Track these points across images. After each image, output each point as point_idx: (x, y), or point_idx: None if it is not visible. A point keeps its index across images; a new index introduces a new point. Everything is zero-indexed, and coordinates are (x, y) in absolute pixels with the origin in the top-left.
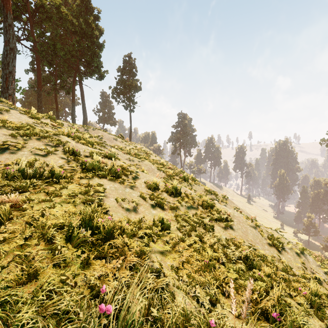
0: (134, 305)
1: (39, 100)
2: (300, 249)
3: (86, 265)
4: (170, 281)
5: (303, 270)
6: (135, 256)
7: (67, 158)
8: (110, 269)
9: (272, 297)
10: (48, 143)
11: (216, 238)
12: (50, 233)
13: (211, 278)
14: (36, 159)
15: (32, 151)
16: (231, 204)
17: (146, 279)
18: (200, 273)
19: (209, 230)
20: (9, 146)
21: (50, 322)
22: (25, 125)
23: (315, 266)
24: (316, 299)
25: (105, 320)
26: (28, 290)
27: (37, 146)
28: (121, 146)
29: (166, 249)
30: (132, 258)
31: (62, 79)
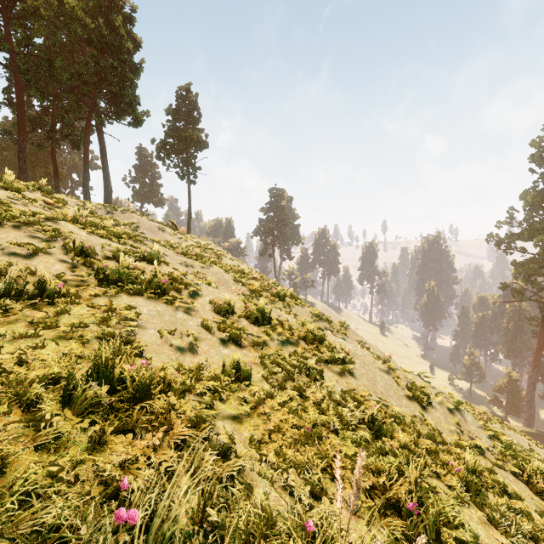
0: (175, 506)
1: (21, 158)
2: (454, 403)
3: (98, 444)
4: (248, 463)
5: (457, 435)
6: (187, 425)
7: (72, 260)
8: (142, 450)
9: (408, 479)
10: (36, 235)
11: (326, 391)
12: (33, 392)
13: (316, 455)
14: (11, 262)
15: (3, 249)
16: (353, 336)
17: (205, 462)
18: (298, 449)
19: (315, 379)
20: None
21: None
22: None
23: (475, 427)
24: (474, 478)
25: (125, 535)
26: None
27: (14, 240)
28: (171, 241)
29: (243, 412)
30: (183, 429)
31: (66, 122)
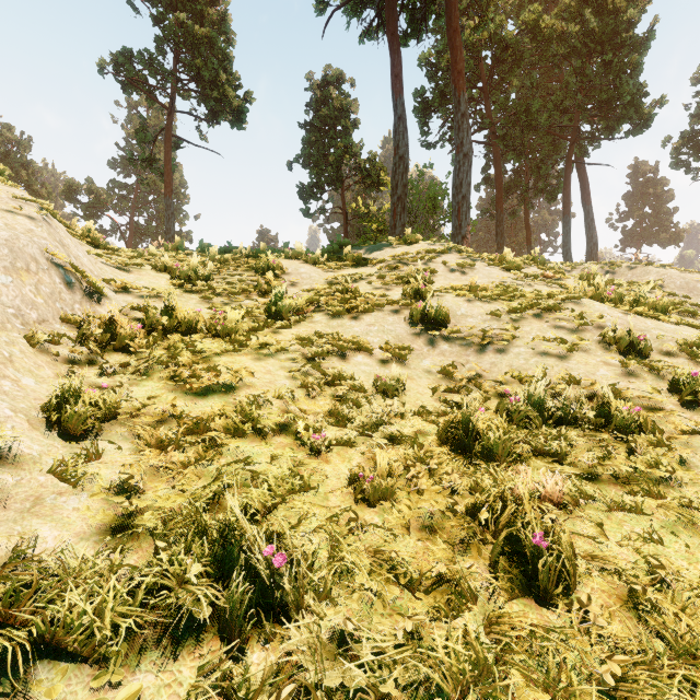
0: None
1: (498, 233)
2: None
3: None
4: None
5: None
6: None
7: (621, 361)
8: None
9: None
10: (560, 323)
11: None
12: None
13: None
14: (546, 365)
15: (533, 347)
16: None
17: None
18: None
19: None
20: (490, 336)
21: None
22: (502, 287)
23: None
24: None
25: None
26: None
27: (539, 333)
28: None
29: None
30: None
31: (542, 174)
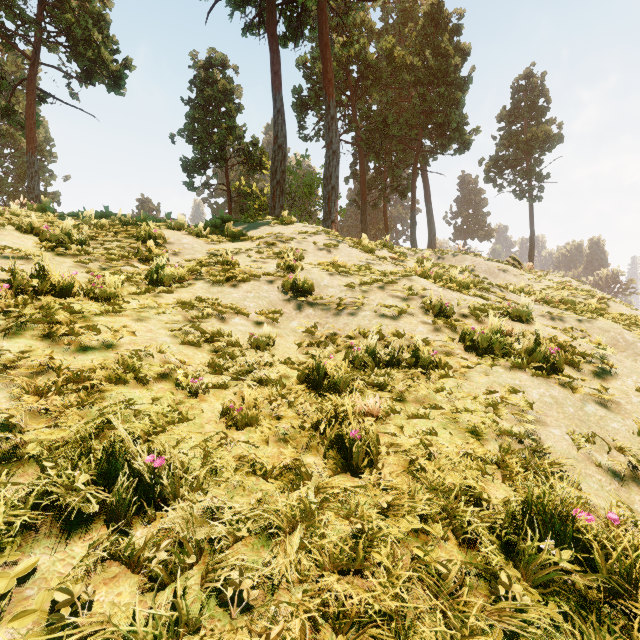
0: None
1: (362, 220)
2: None
3: None
4: None
5: None
6: None
7: (433, 321)
8: None
9: None
10: (396, 294)
11: None
12: (464, 516)
13: None
14: (383, 324)
15: (375, 311)
16: None
17: None
18: None
19: None
20: (345, 303)
21: None
22: (358, 265)
23: None
24: None
25: None
26: None
27: (381, 301)
28: (521, 284)
29: None
30: None
31: (395, 175)
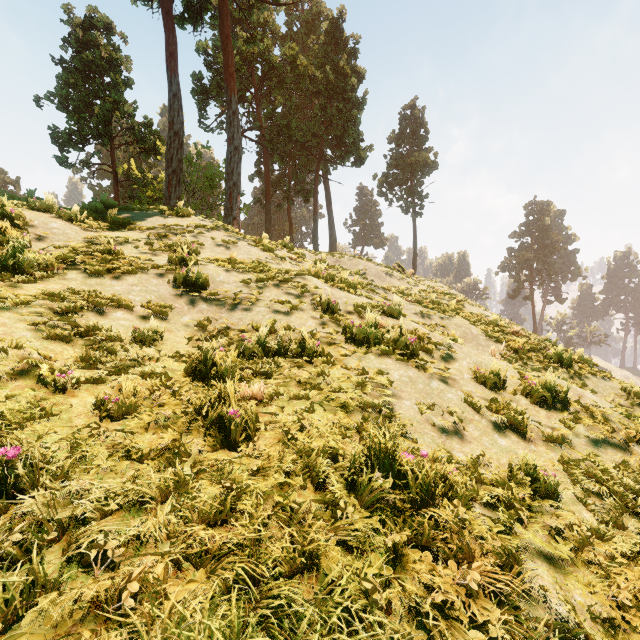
0: None
1: (267, 220)
2: None
3: (395, 558)
4: None
5: None
6: (496, 563)
7: (321, 316)
8: (453, 589)
9: None
10: (290, 291)
11: None
12: (321, 468)
13: None
14: (276, 319)
15: (269, 307)
16: None
17: None
18: None
19: None
20: (241, 299)
21: None
22: (256, 263)
23: None
24: None
25: None
26: (307, 590)
27: (276, 297)
28: (401, 287)
29: (565, 556)
30: (493, 568)
31: (299, 179)
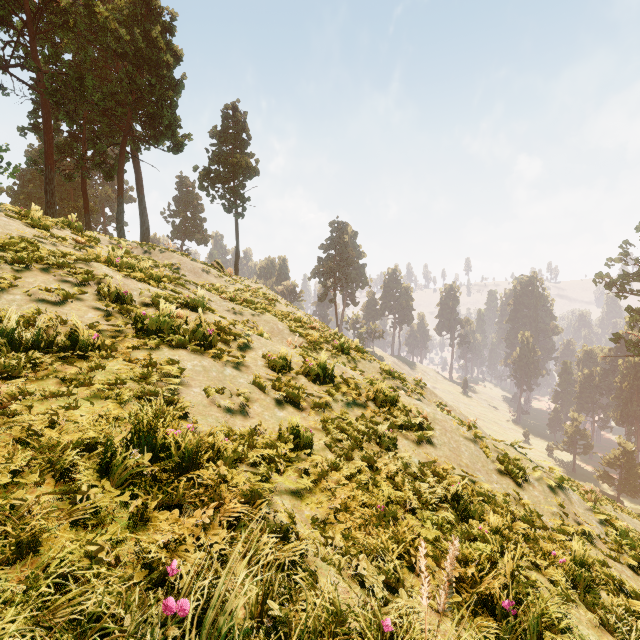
0: (232, 597)
1: (48, 191)
2: (556, 479)
3: (140, 521)
4: (310, 547)
5: (561, 519)
6: (240, 501)
7: (106, 308)
8: (190, 529)
9: (502, 571)
10: (67, 278)
11: (401, 462)
12: (67, 459)
13: (390, 539)
14: (39, 309)
15: (31, 295)
16: (431, 396)
17: (262, 545)
18: (369, 531)
19: (387, 448)
20: None
21: (62, 638)
22: (17, 240)
23: (583, 510)
24: (583, 572)
25: (175, 629)
26: (18, 577)
27: (43, 284)
28: (217, 284)
29: (304, 487)
30: (235, 505)
31: (98, 149)
